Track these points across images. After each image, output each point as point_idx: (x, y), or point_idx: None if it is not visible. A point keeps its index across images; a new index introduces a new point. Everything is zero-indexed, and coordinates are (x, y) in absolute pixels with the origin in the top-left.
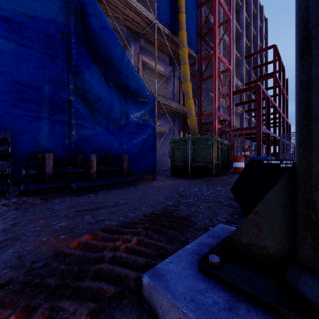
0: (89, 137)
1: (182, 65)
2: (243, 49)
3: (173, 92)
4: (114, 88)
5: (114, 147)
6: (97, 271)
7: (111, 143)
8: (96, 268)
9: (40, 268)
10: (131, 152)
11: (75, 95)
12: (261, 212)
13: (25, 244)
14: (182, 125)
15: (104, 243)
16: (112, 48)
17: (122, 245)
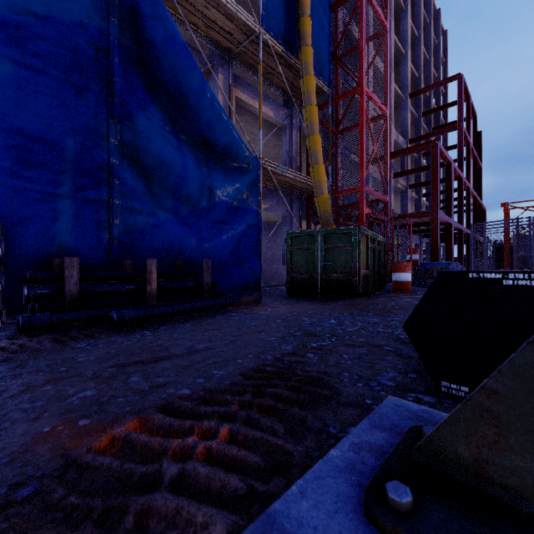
0: (145, 229)
1: (306, 106)
2: (408, 82)
3: (289, 154)
4: (188, 145)
5: (188, 247)
6: (144, 511)
7: (183, 240)
8: (143, 505)
9: (25, 501)
10: (218, 255)
11: (120, 157)
12: (505, 392)
13: (6, 441)
14: (304, 210)
15: (163, 441)
16: (186, 75)
17: (199, 446)
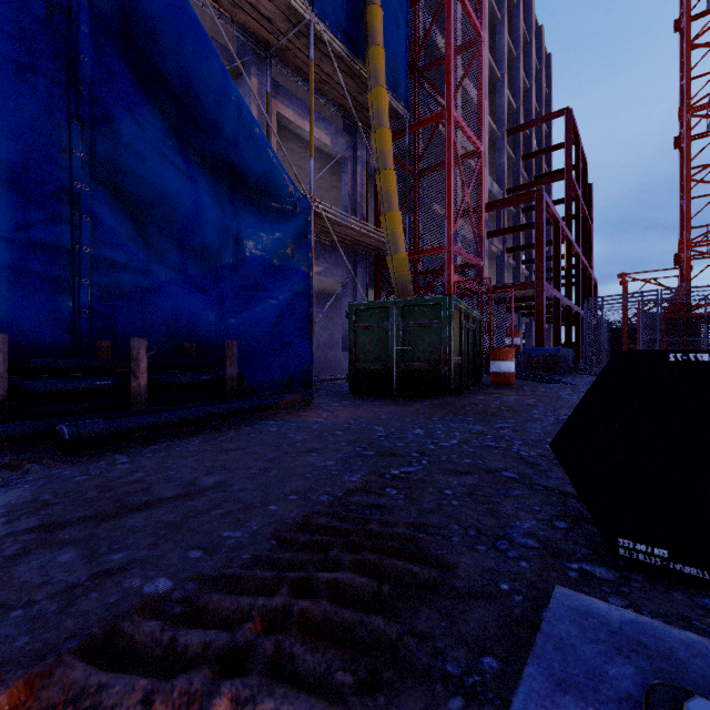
0: (133, 294)
1: (375, 129)
2: (504, 114)
3: (352, 198)
4: (203, 171)
5: (203, 323)
6: None
7: (195, 312)
8: None
9: None
10: (249, 335)
11: (92, 180)
12: None
13: None
14: (372, 276)
15: None
16: (198, 63)
17: None
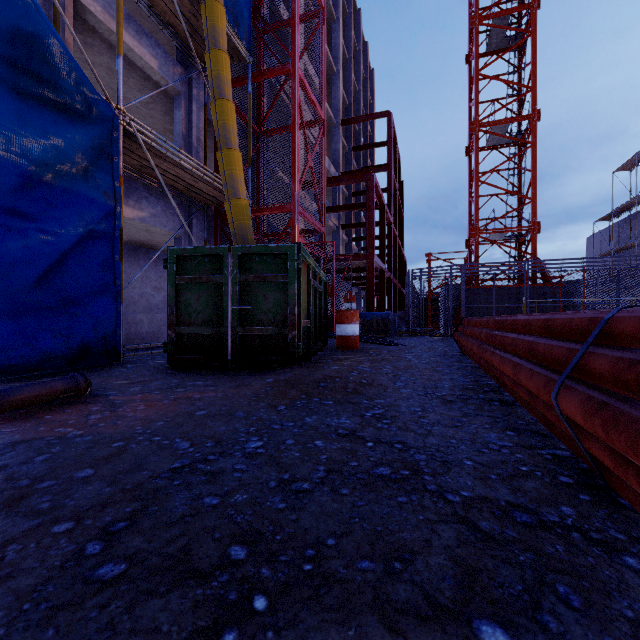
0: None
1: (210, 50)
2: (340, 106)
3: (187, 140)
4: None
5: None
6: None
7: None
8: None
9: None
10: None
11: None
12: None
13: None
14: (212, 232)
15: None
16: None
17: None
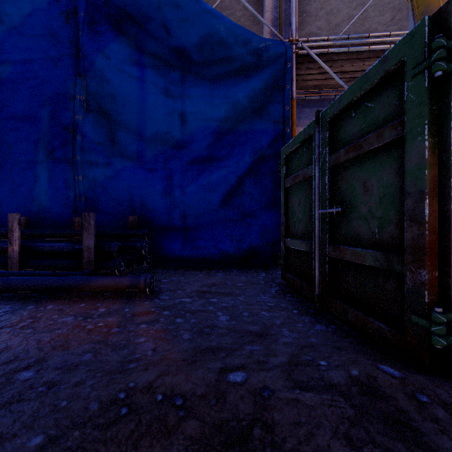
0: (104, 182)
1: None
2: None
3: None
4: (157, 70)
5: (149, 199)
6: None
7: (143, 190)
8: None
9: None
10: (197, 207)
11: (86, 112)
12: None
13: None
14: None
15: None
16: None
17: None
